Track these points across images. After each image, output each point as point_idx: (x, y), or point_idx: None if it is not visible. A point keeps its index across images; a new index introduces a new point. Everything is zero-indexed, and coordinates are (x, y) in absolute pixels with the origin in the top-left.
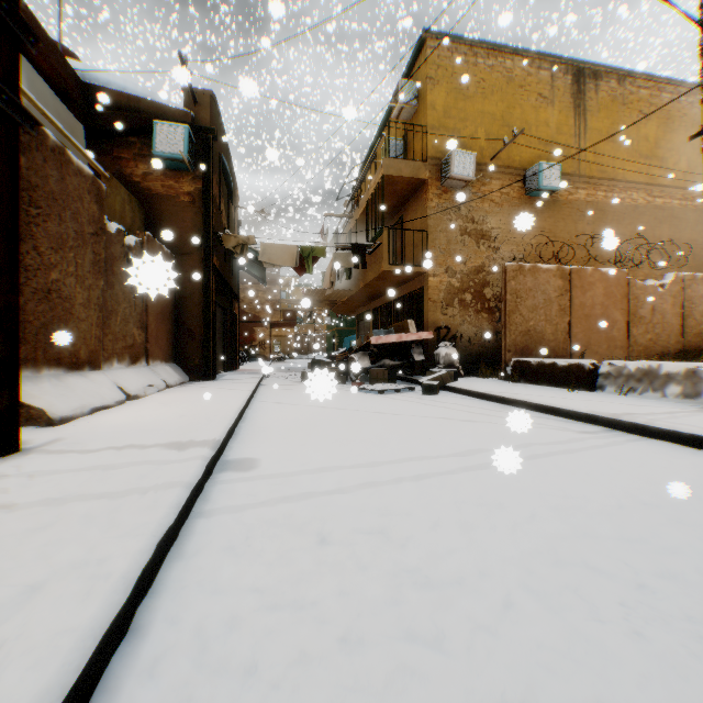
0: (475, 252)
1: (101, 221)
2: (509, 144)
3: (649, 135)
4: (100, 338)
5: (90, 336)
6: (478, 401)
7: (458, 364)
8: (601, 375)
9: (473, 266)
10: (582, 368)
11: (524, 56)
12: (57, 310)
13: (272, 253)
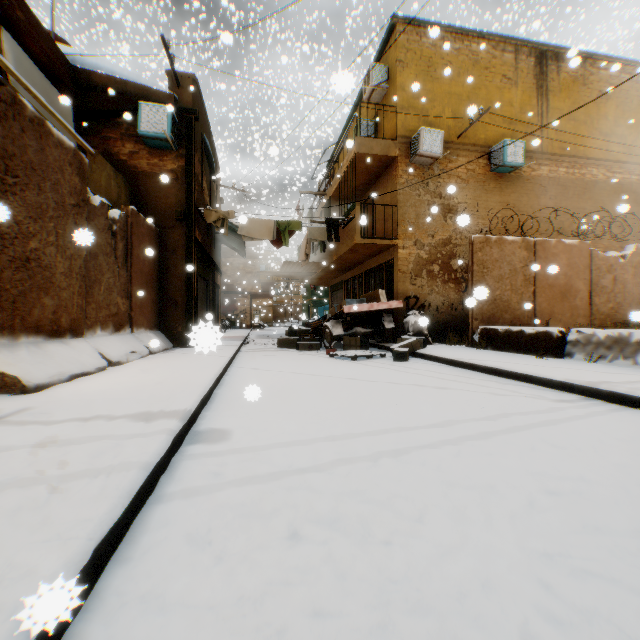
0: (442, 225)
1: (83, 193)
2: (475, 122)
3: (609, 114)
4: (82, 307)
5: (72, 305)
6: (448, 367)
7: (427, 331)
8: (569, 342)
9: (441, 239)
10: (550, 336)
11: (489, 40)
12: (36, 278)
13: (251, 227)
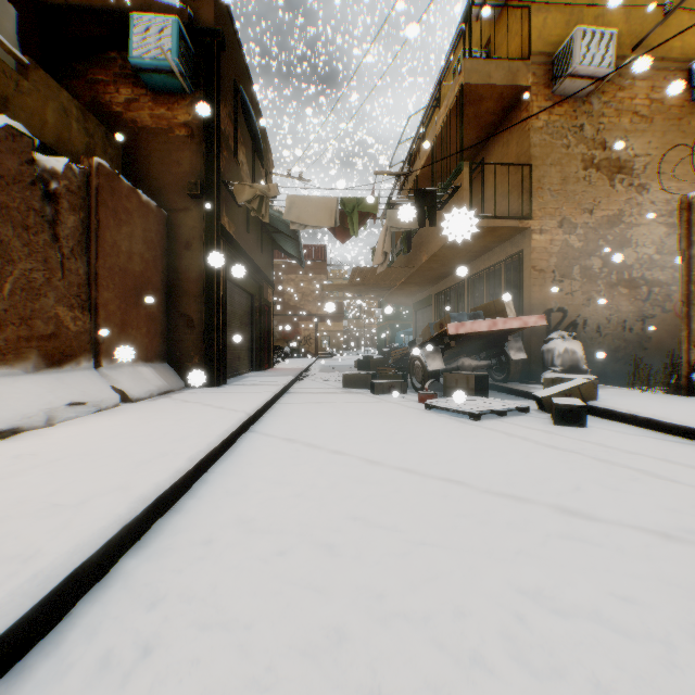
0: (605, 193)
1: None
2: (675, 9)
3: None
4: None
5: None
6: None
7: (585, 365)
8: None
9: (604, 215)
10: None
11: None
12: None
13: (303, 208)
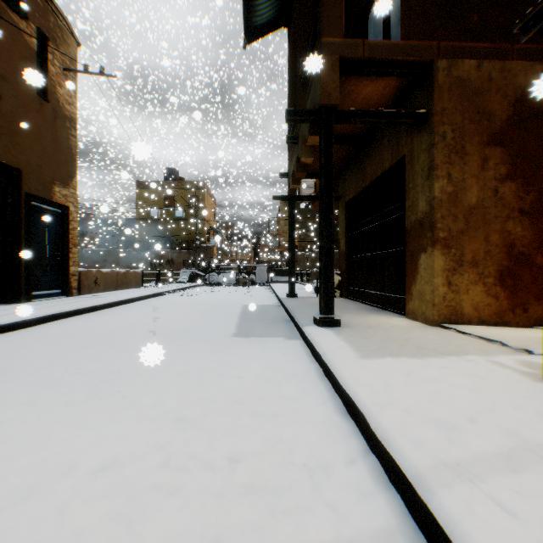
0: None
1: None
2: None
3: None
4: None
5: None
6: None
7: None
8: None
9: None
10: None
11: None
12: None
13: None
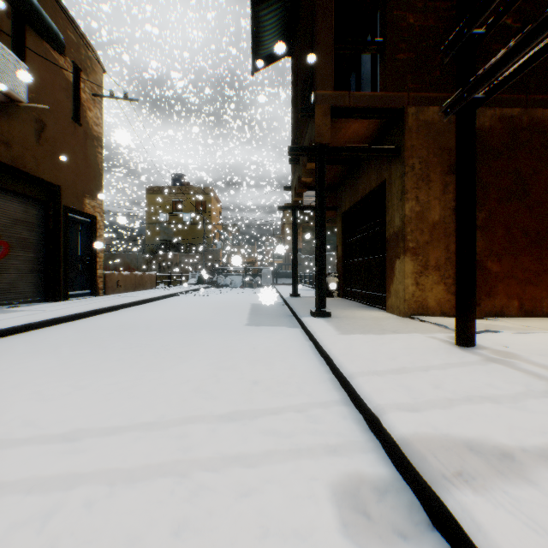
0: None
1: None
2: None
3: None
4: None
5: None
6: None
7: None
8: None
9: None
10: None
11: None
12: None
13: None
